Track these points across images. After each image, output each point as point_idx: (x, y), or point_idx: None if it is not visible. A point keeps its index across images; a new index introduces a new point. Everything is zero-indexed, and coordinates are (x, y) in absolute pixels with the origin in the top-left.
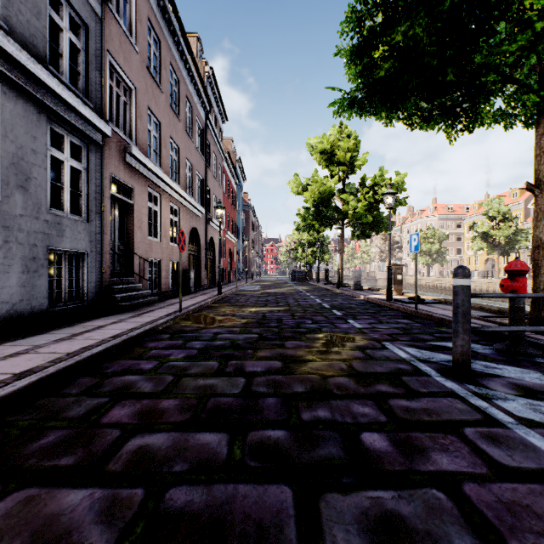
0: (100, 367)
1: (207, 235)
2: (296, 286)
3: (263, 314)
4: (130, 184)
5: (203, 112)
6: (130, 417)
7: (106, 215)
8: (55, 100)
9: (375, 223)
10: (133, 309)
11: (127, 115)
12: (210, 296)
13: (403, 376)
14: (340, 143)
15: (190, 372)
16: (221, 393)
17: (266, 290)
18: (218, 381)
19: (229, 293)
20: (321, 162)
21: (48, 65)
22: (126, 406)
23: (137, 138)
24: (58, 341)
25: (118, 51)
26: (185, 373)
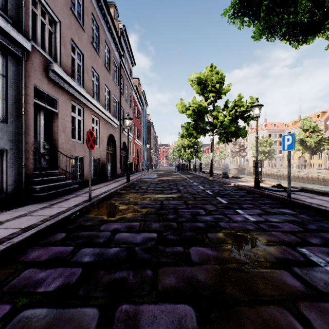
0: None
1: (121, 140)
2: (181, 175)
3: (160, 202)
4: (54, 96)
5: (118, 55)
6: None
7: (28, 119)
8: None
9: (235, 132)
10: (52, 198)
11: (53, 41)
12: (121, 183)
13: None
14: (211, 77)
15: None
16: None
17: (161, 177)
18: None
19: (135, 180)
20: (198, 91)
21: None
22: None
23: (61, 60)
24: None
25: None
26: None
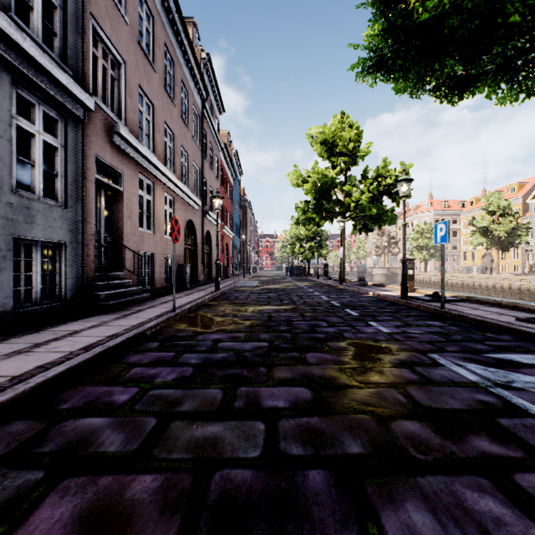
0: (54, 399)
1: (204, 228)
2: (295, 282)
3: (268, 315)
4: (118, 168)
5: (199, 100)
6: (66, 531)
7: (89, 201)
8: (22, 58)
9: (378, 217)
10: (121, 309)
11: (115, 91)
12: (207, 292)
13: (498, 419)
14: (342, 133)
15: (182, 410)
16: (231, 459)
17: (265, 286)
18: (225, 428)
19: (227, 289)
20: (322, 153)
21: (11, 14)
22: (67, 495)
23: (126, 117)
24: (10, 355)
25: (104, 17)
26: (175, 412)
